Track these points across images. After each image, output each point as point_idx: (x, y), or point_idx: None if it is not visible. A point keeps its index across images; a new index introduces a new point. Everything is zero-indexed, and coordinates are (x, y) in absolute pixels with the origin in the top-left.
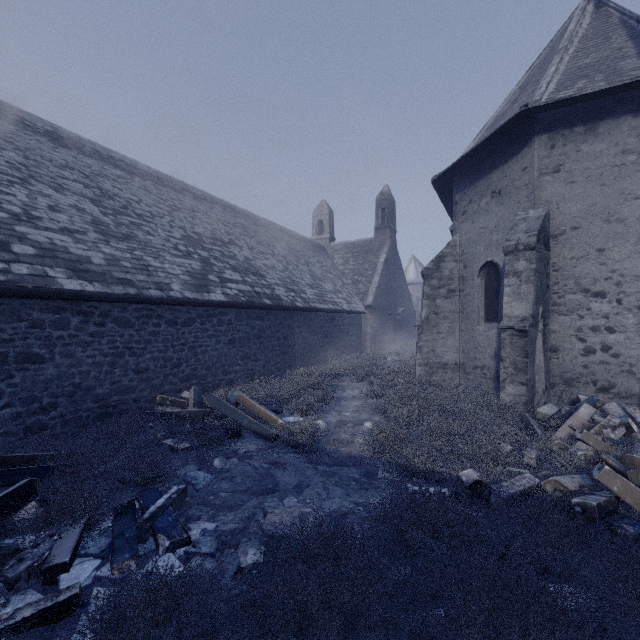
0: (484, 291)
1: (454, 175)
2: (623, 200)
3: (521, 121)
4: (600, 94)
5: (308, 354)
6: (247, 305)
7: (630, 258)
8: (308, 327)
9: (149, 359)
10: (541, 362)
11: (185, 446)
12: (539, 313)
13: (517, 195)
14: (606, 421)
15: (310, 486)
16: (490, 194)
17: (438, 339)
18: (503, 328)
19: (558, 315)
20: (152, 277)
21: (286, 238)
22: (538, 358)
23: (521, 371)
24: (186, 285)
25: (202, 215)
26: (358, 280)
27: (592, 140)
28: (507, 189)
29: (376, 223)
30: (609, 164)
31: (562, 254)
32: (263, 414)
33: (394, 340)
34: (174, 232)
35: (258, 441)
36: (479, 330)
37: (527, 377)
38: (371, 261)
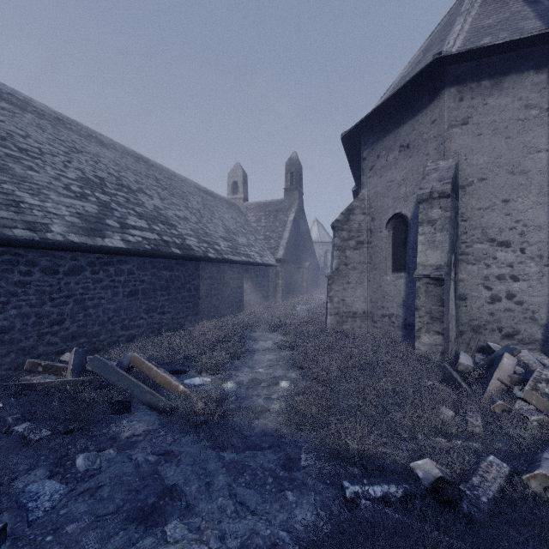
0: (392, 242)
1: (362, 132)
2: (526, 153)
3: (431, 73)
4: (507, 47)
5: (221, 305)
6: (152, 253)
7: (533, 209)
8: (221, 278)
9: (14, 316)
10: (453, 310)
11: (42, 435)
12: (452, 262)
13: (426, 147)
14: (537, 374)
15: (211, 493)
16: (398, 148)
17: (348, 289)
18: (418, 277)
19: (466, 264)
20: (22, 215)
21: (201, 194)
22: (451, 306)
23: (437, 320)
24: (73, 227)
25: (109, 161)
26: (270, 236)
27: (498, 94)
28: (415, 142)
29: (286, 185)
30: (513, 118)
31: (470, 204)
32: (161, 379)
33: (301, 291)
34: (68, 172)
35: (151, 416)
36: (387, 280)
37: (443, 326)
38: (281, 219)
